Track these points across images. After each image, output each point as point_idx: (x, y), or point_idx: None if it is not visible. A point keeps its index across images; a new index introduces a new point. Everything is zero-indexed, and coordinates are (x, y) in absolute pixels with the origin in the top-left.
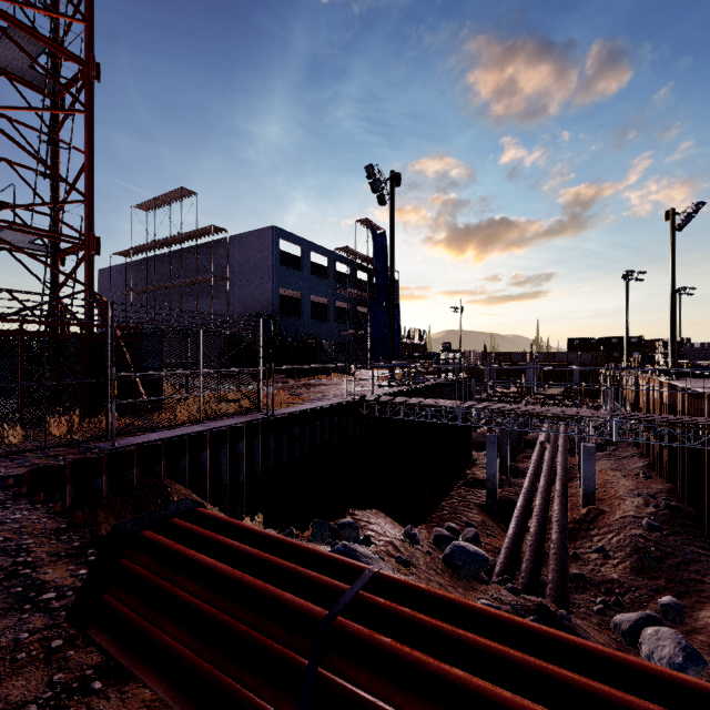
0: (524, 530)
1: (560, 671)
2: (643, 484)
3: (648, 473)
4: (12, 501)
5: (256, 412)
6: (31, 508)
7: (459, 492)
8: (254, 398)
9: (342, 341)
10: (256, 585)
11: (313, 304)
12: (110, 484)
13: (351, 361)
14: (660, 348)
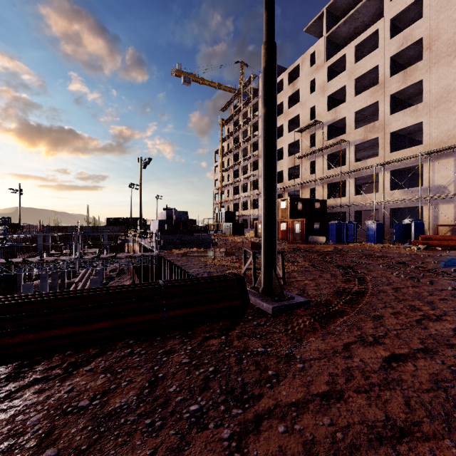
0: None
1: None
2: None
3: None
4: None
5: None
6: None
7: None
8: None
9: None
10: None
11: None
12: None
13: None
14: (138, 224)
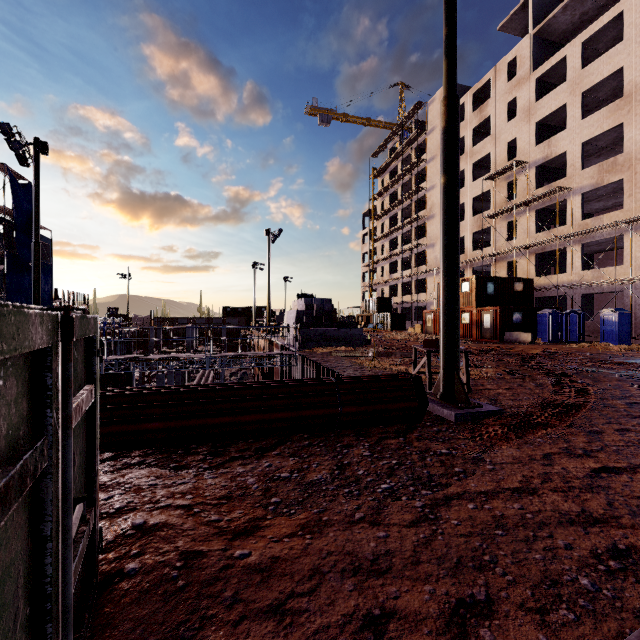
0: None
1: None
2: None
3: None
4: None
5: None
6: None
7: None
8: None
9: None
10: None
11: None
12: None
13: None
14: (265, 315)
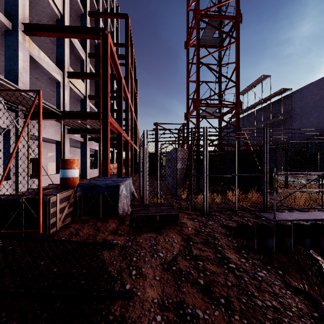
0: None
1: None
2: None
3: None
4: (244, 252)
5: None
6: (264, 268)
7: None
8: None
9: None
10: None
11: None
12: (275, 243)
13: None
14: None
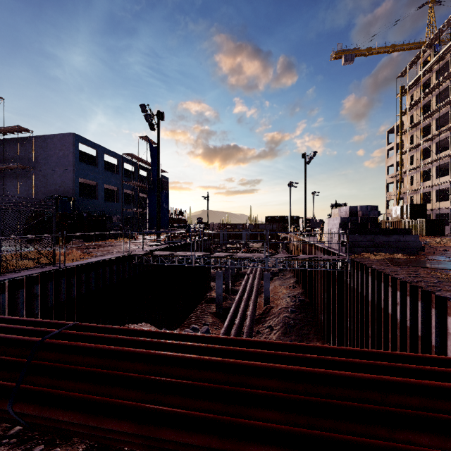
0: (233, 323)
1: (133, 338)
2: (292, 291)
3: (295, 285)
4: None
5: (52, 265)
6: None
7: (202, 306)
8: (51, 256)
9: (128, 216)
10: (7, 336)
11: (107, 190)
12: None
13: (135, 229)
14: (301, 222)
